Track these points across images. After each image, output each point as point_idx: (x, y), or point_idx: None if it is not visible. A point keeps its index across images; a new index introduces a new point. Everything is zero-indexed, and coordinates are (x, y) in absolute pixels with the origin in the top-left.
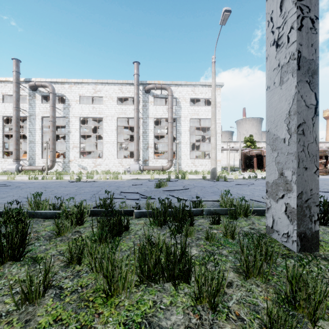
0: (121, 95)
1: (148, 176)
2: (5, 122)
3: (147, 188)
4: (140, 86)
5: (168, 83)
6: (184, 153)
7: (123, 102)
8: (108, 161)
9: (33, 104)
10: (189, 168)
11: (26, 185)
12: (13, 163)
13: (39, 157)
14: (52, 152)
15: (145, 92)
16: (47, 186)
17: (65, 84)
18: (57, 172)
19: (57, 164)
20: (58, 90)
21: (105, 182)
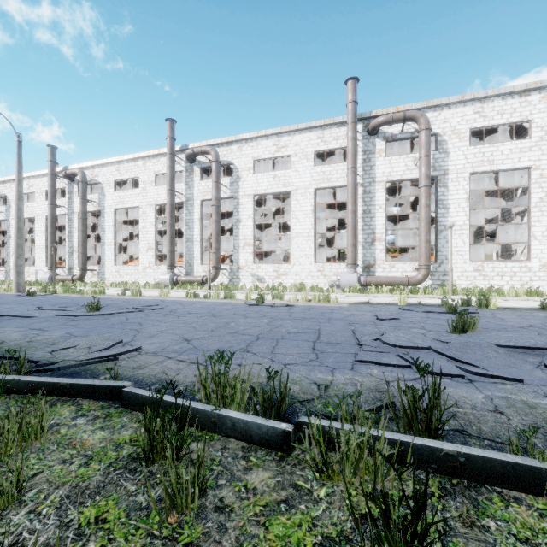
0: (321, 148)
1: (384, 297)
2: (158, 213)
3: (430, 333)
4: (357, 125)
5: (419, 106)
6: (456, 250)
7: (320, 163)
8: (299, 268)
9: (191, 182)
10: (468, 281)
11: (184, 308)
12: (167, 272)
13: (198, 262)
14: (215, 254)
15: (367, 134)
16: (215, 312)
17: (233, 144)
18: (223, 286)
19: (221, 273)
20: (223, 155)
21: (311, 309)
